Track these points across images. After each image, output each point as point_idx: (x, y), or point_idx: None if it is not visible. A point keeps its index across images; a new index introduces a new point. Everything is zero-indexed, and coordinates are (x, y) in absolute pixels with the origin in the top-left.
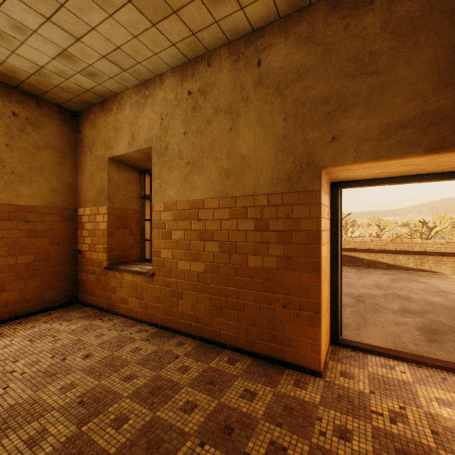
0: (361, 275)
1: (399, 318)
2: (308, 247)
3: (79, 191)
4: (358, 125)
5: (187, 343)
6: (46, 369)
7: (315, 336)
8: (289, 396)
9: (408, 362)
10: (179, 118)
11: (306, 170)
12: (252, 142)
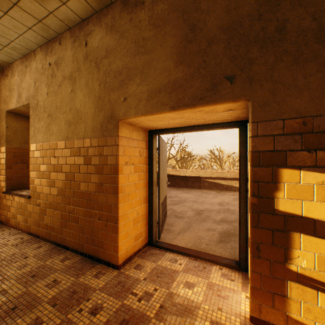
0: (216, 196)
1: (213, 226)
2: (112, 176)
3: None
4: (137, 90)
5: (44, 247)
6: None
7: (115, 240)
8: (83, 284)
9: (190, 257)
10: (44, 82)
11: (110, 122)
12: (82, 101)
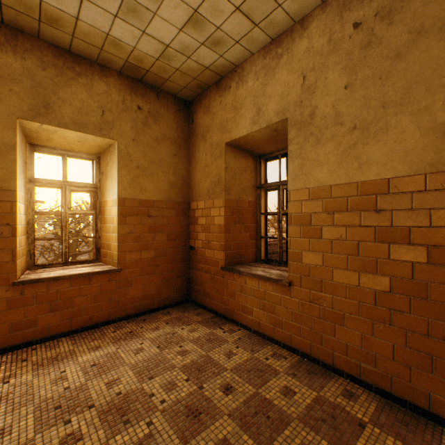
0: None
1: None
2: None
3: (191, 184)
4: None
5: (359, 396)
6: (185, 400)
7: None
8: None
9: None
10: (335, 67)
11: None
12: None
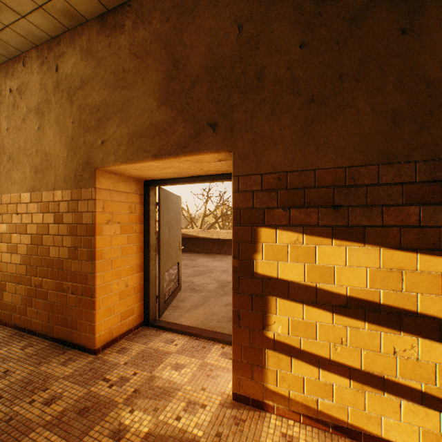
0: None
1: None
2: (88, 238)
3: None
4: (116, 132)
5: (1, 333)
6: None
7: (91, 318)
8: (43, 373)
9: (192, 336)
10: (4, 114)
11: (86, 170)
12: (52, 141)
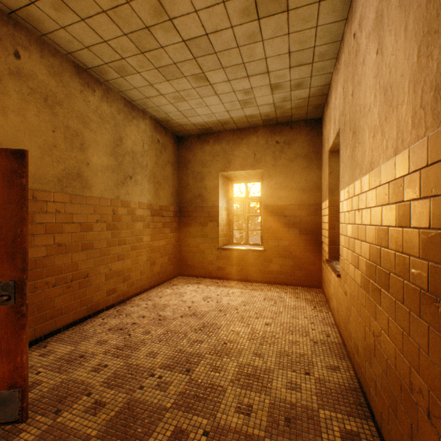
0: None
1: None
2: None
3: (321, 188)
4: None
5: (340, 373)
6: (245, 317)
7: None
8: None
9: None
10: (349, 77)
11: None
12: (392, 55)
